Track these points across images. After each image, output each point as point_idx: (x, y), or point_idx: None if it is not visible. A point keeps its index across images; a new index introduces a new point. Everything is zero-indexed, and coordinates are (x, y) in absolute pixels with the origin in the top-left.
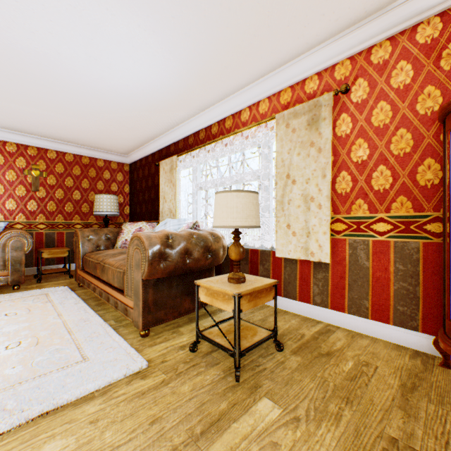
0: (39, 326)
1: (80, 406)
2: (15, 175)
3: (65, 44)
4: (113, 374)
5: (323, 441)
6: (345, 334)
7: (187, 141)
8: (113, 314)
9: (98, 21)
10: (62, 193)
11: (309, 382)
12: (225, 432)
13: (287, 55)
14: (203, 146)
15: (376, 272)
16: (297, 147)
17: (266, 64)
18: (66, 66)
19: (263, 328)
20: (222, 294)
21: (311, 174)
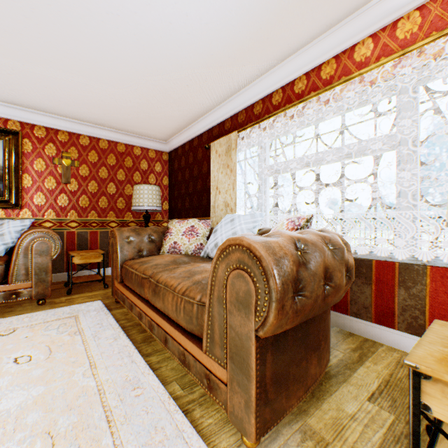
0: (59, 397)
1: None
2: (44, 164)
3: None
4: None
5: None
6: None
7: (250, 112)
8: (173, 366)
9: None
10: (95, 186)
11: None
12: None
13: None
14: (281, 111)
15: None
16: None
17: None
18: None
19: None
20: None
21: None
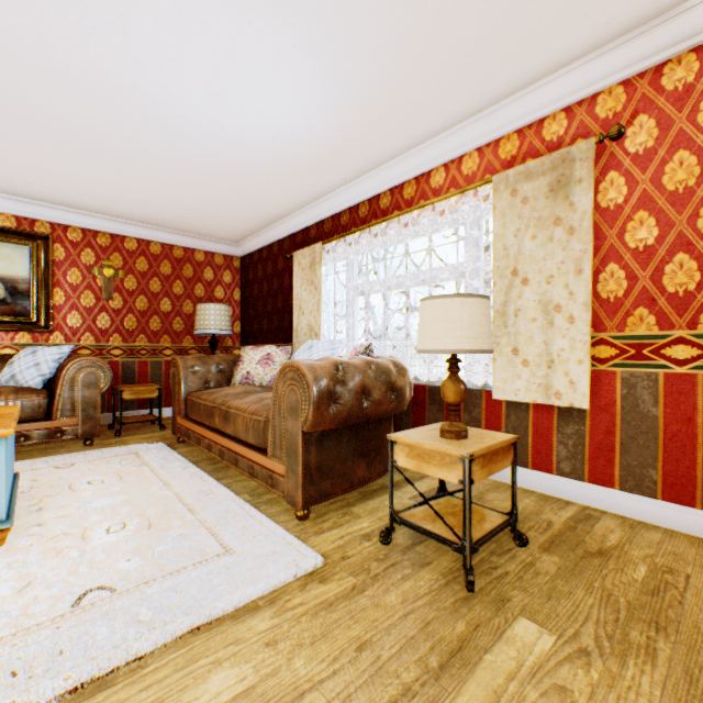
0: (143, 500)
1: (243, 619)
2: (80, 275)
3: (178, 77)
4: (278, 574)
5: (638, 688)
6: (618, 522)
7: (337, 221)
8: (244, 485)
9: (233, 41)
10: (145, 302)
11: (584, 596)
12: (477, 667)
13: (516, 82)
14: (366, 227)
15: (671, 424)
16: (530, 227)
17: (480, 97)
18: (173, 110)
19: (493, 510)
20: (438, 455)
21: (556, 268)
